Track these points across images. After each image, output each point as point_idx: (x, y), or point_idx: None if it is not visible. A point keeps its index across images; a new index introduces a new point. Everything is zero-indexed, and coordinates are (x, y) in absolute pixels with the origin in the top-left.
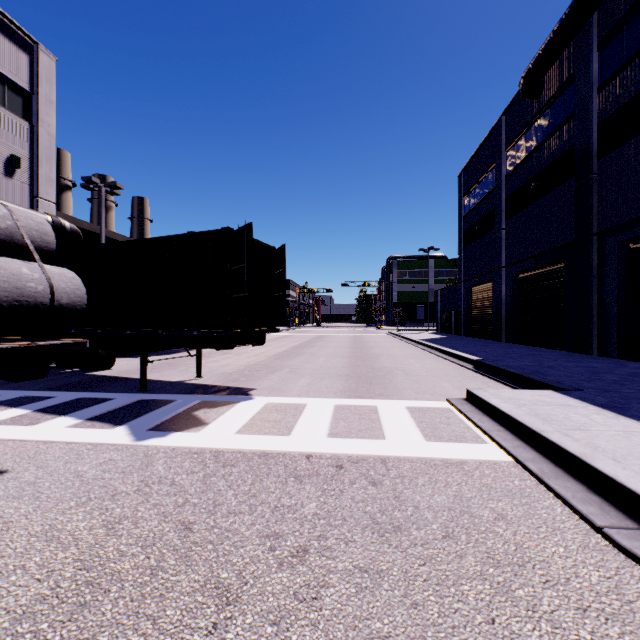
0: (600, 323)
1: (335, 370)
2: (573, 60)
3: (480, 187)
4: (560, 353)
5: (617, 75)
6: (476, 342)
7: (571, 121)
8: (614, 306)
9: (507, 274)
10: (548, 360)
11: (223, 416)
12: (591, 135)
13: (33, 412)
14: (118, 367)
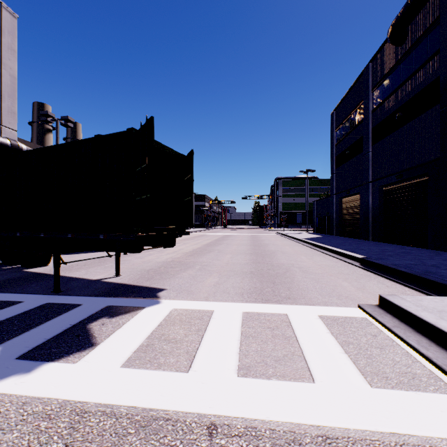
0: None
1: (240, 267)
2: (437, 7)
3: (349, 121)
4: (427, 251)
5: None
6: (349, 241)
7: (435, 58)
8: None
9: (373, 187)
10: (425, 258)
11: (119, 331)
12: None
13: None
14: None
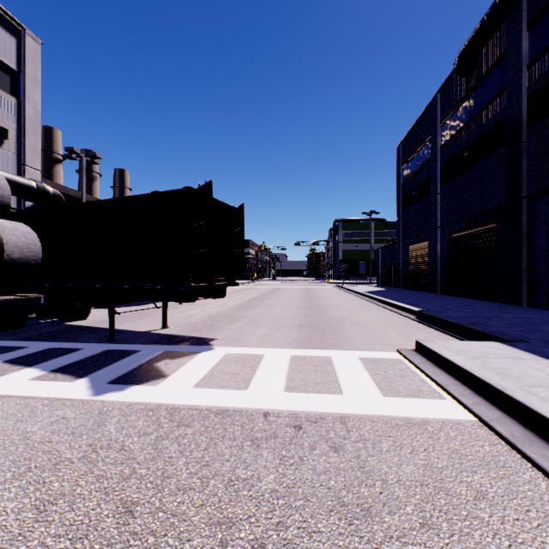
0: (530, 277)
1: (290, 320)
2: (504, 40)
3: (417, 157)
4: (493, 304)
5: (546, 52)
6: (414, 294)
7: (502, 95)
8: (543, 262)
9: (442, 234)
10: (484, 311)
11: (183, 368)
12: (521, 107)
13: (2, 363)
14: (93, 317)
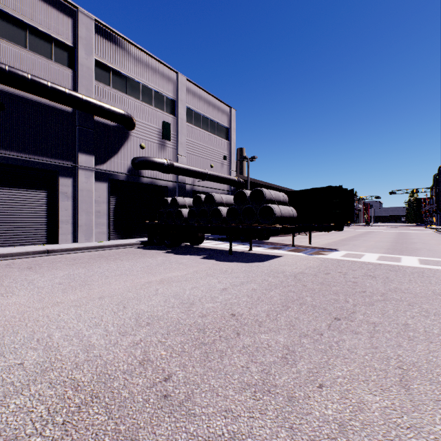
0: None
1: (380, 246)
2: None
3: None
4: None
5: None
6: None
7: None
8: None
9: None
10: None
11: (331, 254)
12: None
13: (267, 248)
14: (270, 240)
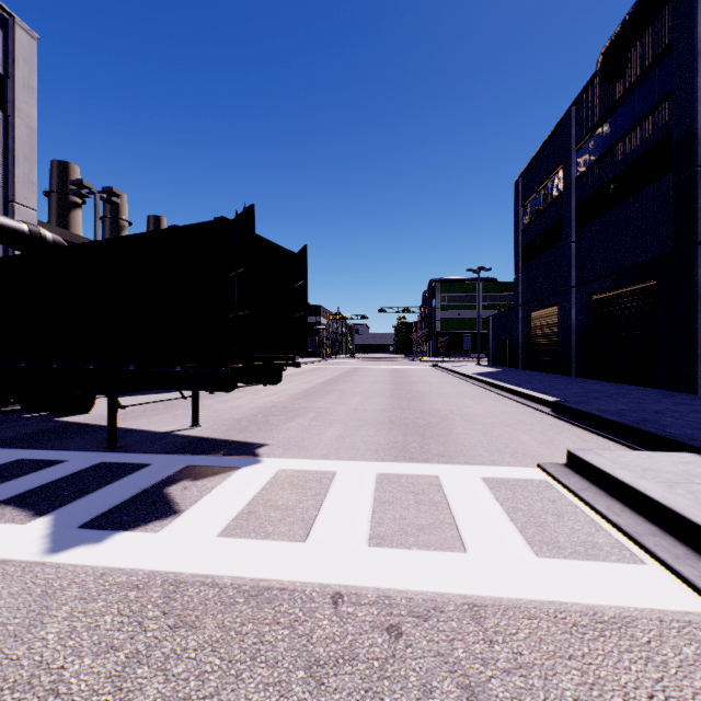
0: None
1: (374, 415)
2: (669, 28)
3: (542, 194)
4: (654, 392)
5: None
6: (540, 377)
7: (666, 104)
8: None
9: (578, 296)
10: (647, 402)
11: (209, 496)
12: (696, 118)
13: None
14: (100, 410)
